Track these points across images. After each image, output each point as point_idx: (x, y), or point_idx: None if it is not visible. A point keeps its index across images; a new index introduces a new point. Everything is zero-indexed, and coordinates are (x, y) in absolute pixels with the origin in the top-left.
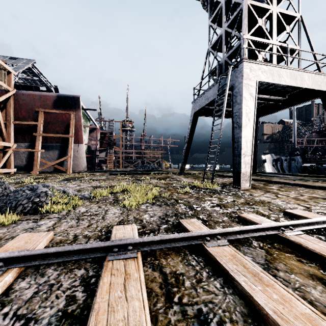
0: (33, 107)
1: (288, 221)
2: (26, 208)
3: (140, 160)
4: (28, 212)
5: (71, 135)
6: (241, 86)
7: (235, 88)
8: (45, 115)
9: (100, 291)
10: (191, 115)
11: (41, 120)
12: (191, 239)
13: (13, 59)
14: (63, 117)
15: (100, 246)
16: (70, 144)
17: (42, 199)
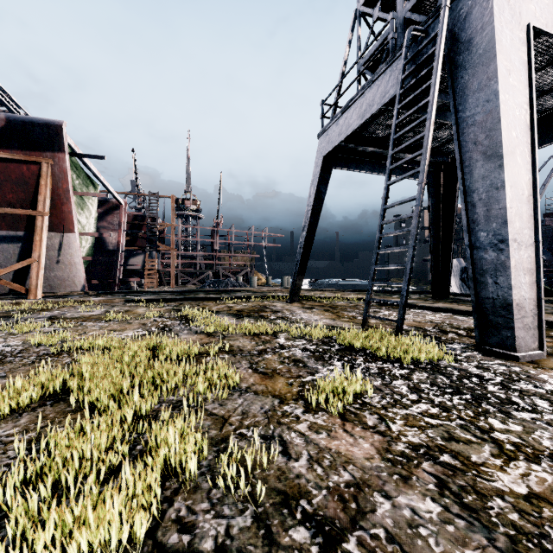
0: None
1: None
2: None
3: (211, 270)
4: None
5: (41, 211)
6: (486, 37)
7: (461, 51)
8: None
9: None
10: (317, 164)
11: None
12: None
13: None
14: (23, 171)
15: None
16: (38, 231)
17: None
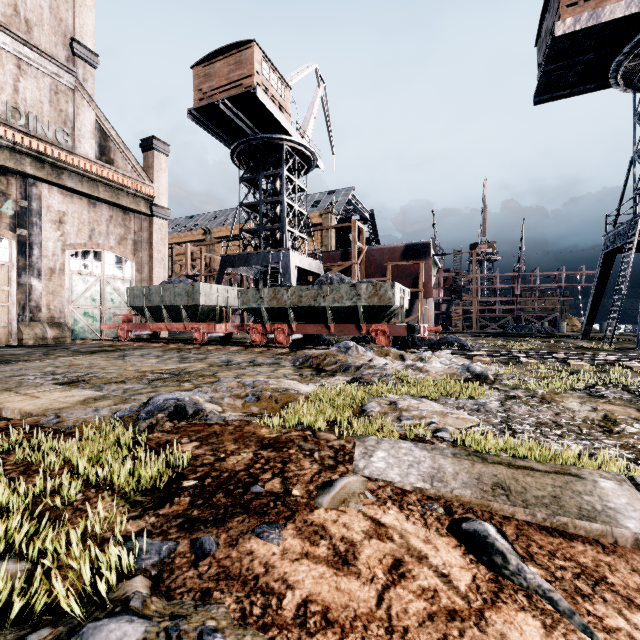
0: (382, 261)
1: (623, 358)
2: (457, 345)
3: (511, 315)
4: (459, 347)
5: (421, 289)
6: None
7: None
8: (393, 268)
9: (514, 354)
10: (601, 256)
11: (389, 275)
12: (546, 353)
13: (332, 194)
14: (411, 269)
15: (509, 351)
16: (420, 300)
17: (462, 342)
